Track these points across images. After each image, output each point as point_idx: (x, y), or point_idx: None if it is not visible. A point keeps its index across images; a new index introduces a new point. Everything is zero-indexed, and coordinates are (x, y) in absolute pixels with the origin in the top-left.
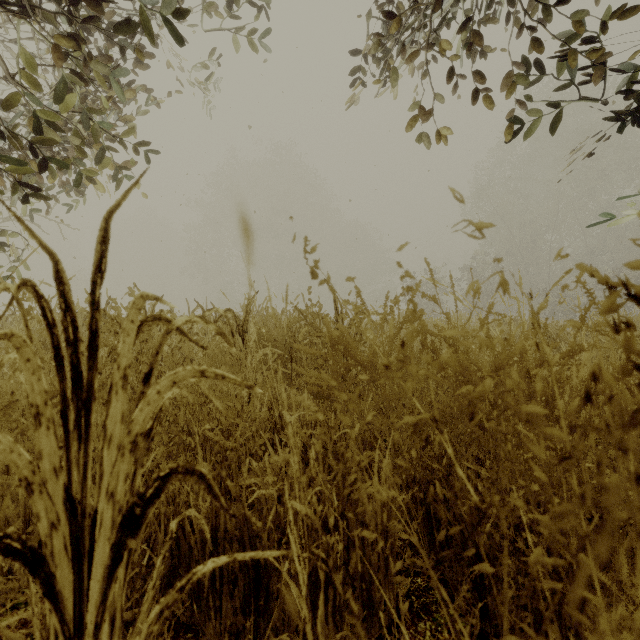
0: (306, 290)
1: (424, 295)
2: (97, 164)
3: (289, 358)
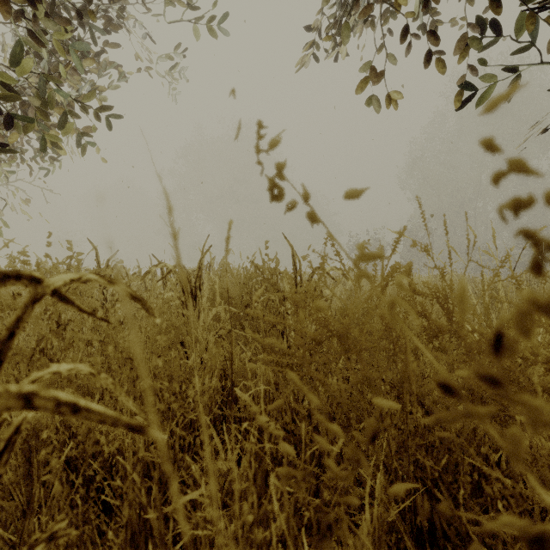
0: (263, 249)
1: (415, 245)
2: (63, 126)
3: (245, 315)
